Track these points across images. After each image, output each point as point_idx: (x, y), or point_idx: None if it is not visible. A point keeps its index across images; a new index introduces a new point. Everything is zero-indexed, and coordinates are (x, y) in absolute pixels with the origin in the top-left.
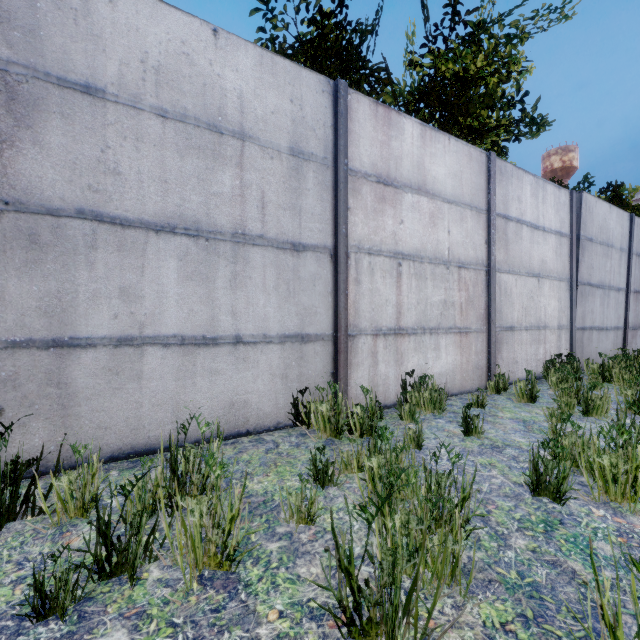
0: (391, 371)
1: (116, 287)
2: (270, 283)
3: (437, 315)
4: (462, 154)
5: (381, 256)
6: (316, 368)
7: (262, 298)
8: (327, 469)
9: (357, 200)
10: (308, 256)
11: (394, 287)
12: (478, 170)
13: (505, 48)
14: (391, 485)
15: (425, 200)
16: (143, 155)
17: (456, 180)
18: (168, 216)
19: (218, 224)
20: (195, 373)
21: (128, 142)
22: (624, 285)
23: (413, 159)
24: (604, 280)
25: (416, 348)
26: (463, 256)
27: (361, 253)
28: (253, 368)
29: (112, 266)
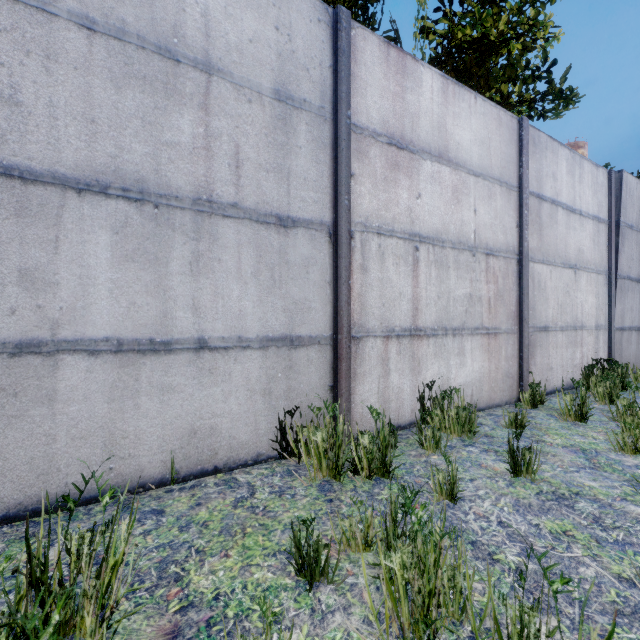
0: (406, 382)
1: (13, 269)
2: (247, 268)
3: (461, 312)
4: (490, 117)
5: (393, 237)
6: (310, 380)
7: (236, 288)
8: (317, 555)
9: (363, 165)
10: (299, 234)
11: (410, 277)
12: (508, 138)
13: (532, 7)
14: (428, 609)
15: (447, 170)
16: (57, 80)
17: (483, 148)
18: (97, 170)
19: (173, 185)
20: (138, 391)
21: (33, 59)
22: None
23: (433, 118)
24: None
25: (436, 353)
26: (491, 241)
27: (368, 233)
28: (223, 382)
29: (6, 238)
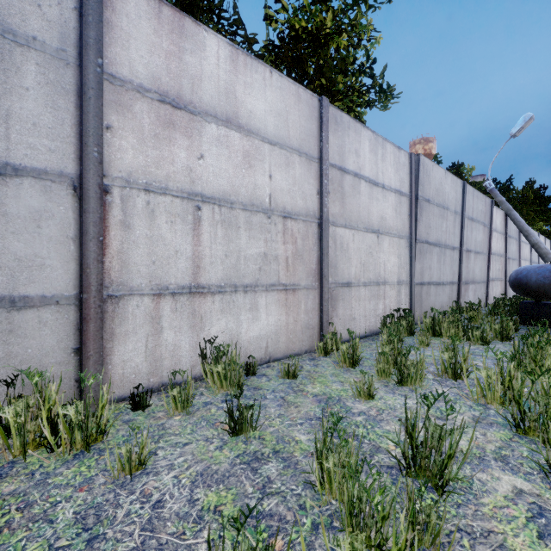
0: (184, 339)
1: None
2: None
3: (254, 270)
4: (288, 92)
5: (168, 195)
6: (43, 344)
7: None
8: None
9: (125, 118)
10: (26, 184)
11: (189, 235)
12: (309, 114)
13: (352, 10)
14: None
15: (237, 135)
16: None
17: (280, 120)
18: None
19: None
20: None
21: None
22: (458, 244)
23: (219, 84)
24: (441, 239)
25: (223, 309)
26: (290, 205)
27: (132, 189)
28: None
29: None
